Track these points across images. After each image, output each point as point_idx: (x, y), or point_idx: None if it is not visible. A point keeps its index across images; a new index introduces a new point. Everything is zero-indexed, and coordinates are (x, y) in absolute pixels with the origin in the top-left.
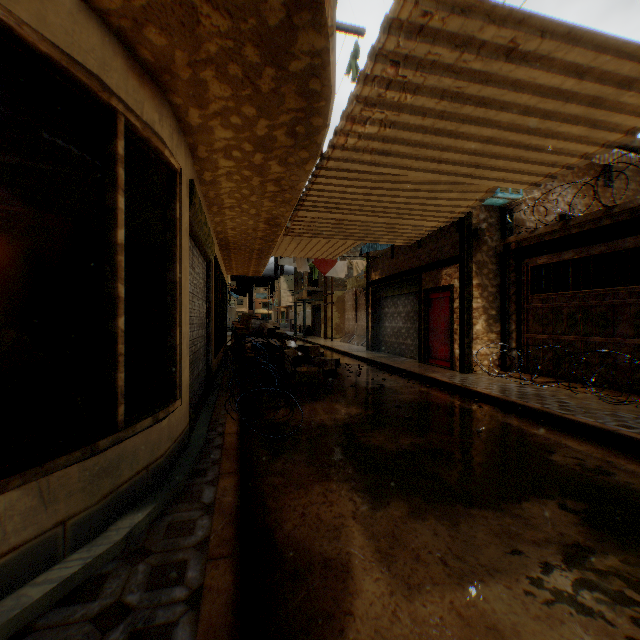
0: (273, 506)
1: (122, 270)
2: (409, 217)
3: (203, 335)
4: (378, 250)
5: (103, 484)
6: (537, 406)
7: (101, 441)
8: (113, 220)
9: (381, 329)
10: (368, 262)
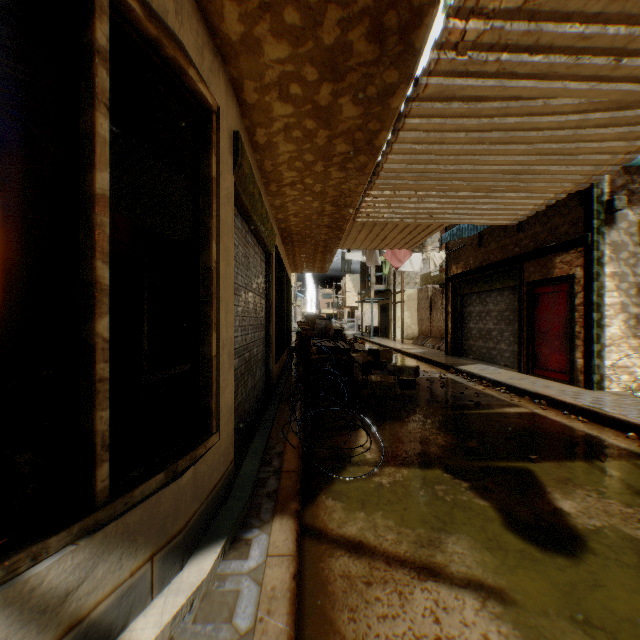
0: (350, 631)
1: (104, 239)
2: (526, 181)
3: (261, 338)
4: (460, 239)
5: (53, 617)
6: None
7: (54, 537)
8: (89, 156)
9: (464, 331)
10: (447, 254)
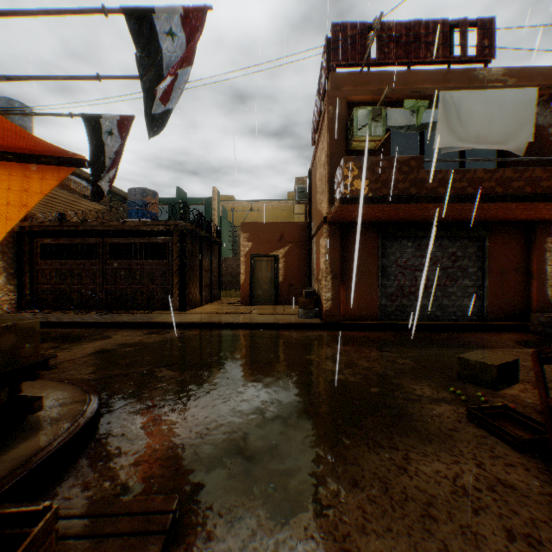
0: None
1: None
2: None
3: None
4: None
5: None
6: (46, 320)
7: None
8: None
9: None
10: None
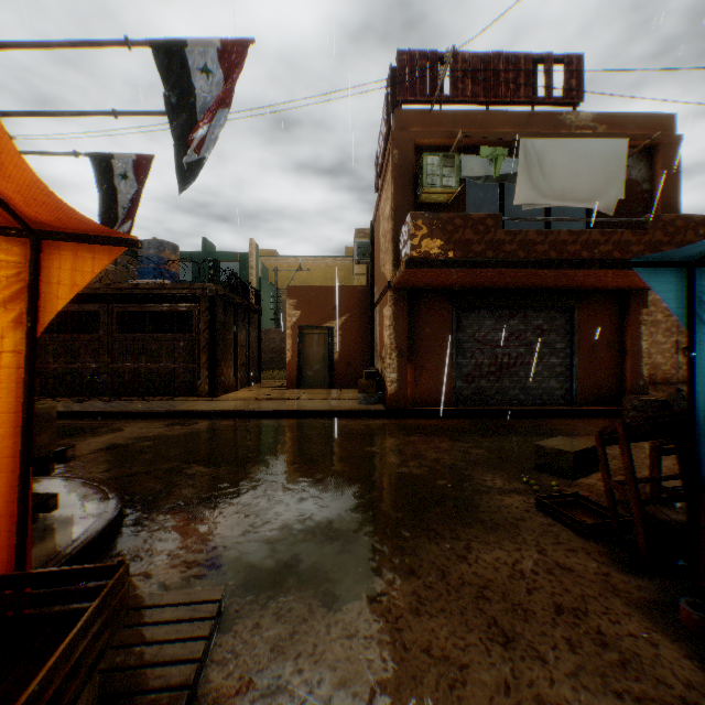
0: None
1: None
2: None
3: None
4: None
5: None
6: None
7: None
8: None
9: None
10: None
